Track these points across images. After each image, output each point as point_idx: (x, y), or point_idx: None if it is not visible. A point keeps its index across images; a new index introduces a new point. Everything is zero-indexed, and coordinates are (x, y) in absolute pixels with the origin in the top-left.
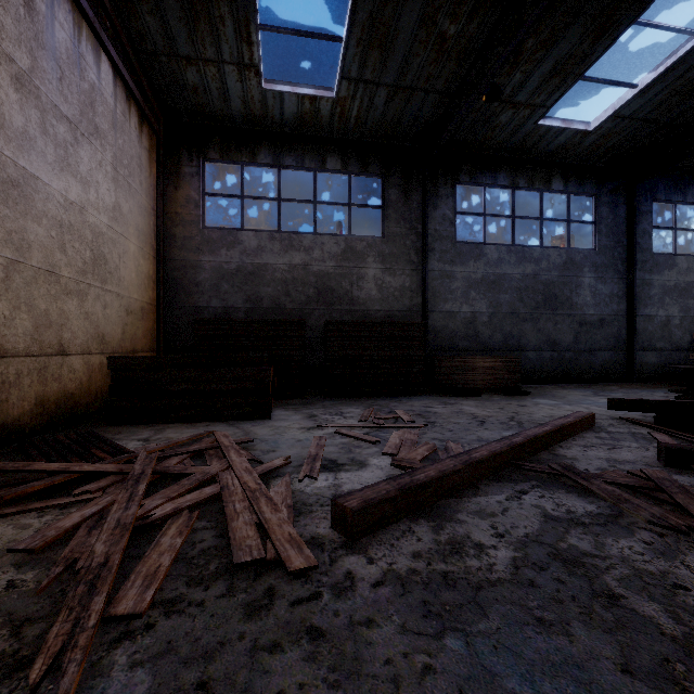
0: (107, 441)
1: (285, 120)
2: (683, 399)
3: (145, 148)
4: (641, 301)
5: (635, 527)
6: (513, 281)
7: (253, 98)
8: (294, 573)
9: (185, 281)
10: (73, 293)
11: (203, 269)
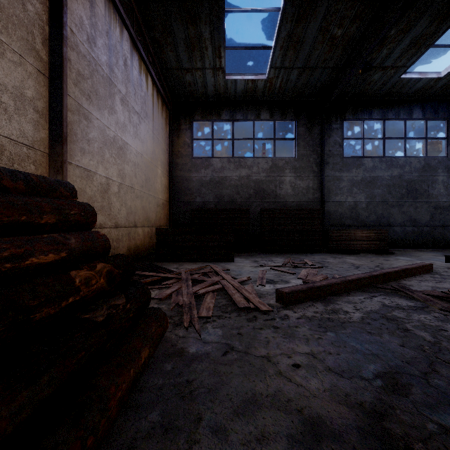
0: (162, 267)
1: (237, 94)
2: None
3: (164, 118)
4: None
5: (432, 311)
6: (384, 180)
7: (220, 84)
8: (263, 311)
9: (183, 188)
10: (138, 197)
11: (192, 181)
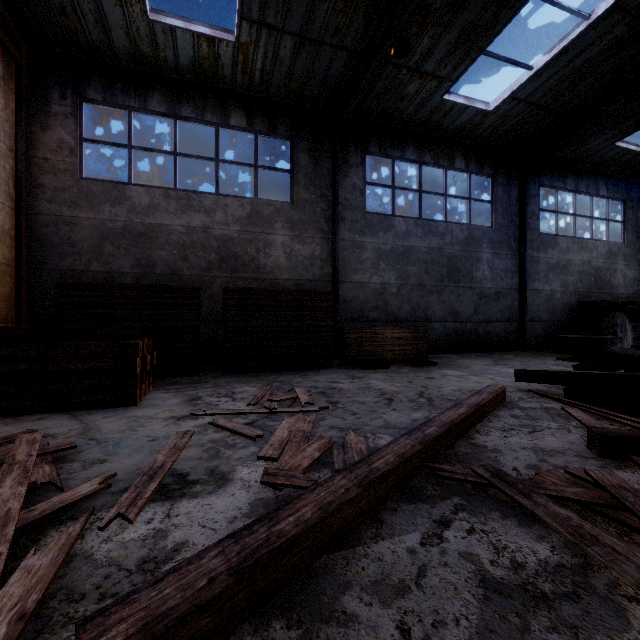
0: None
1: (181, 65)
2: (581, 368)
3: None
4: (530, 277)
5: (623, 597)
6: (420, 254)
7: (138, 30)
8: None
9: (57, 239)
10: None
11: (80, 226)
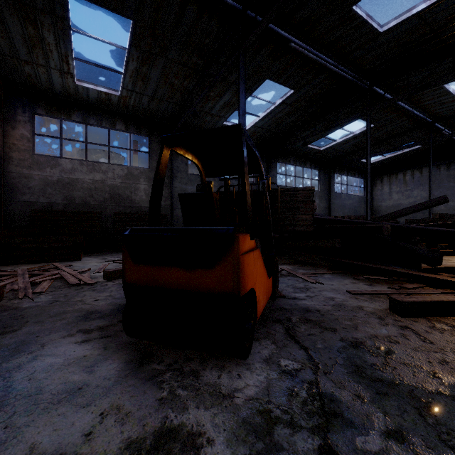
0: None
1: (90, 100)
2: None
3: None
4: None
5: None
6: None
7: (69, 86)
8: (89, 284)
9: (20, 185)
10: None
11: (33, 179)
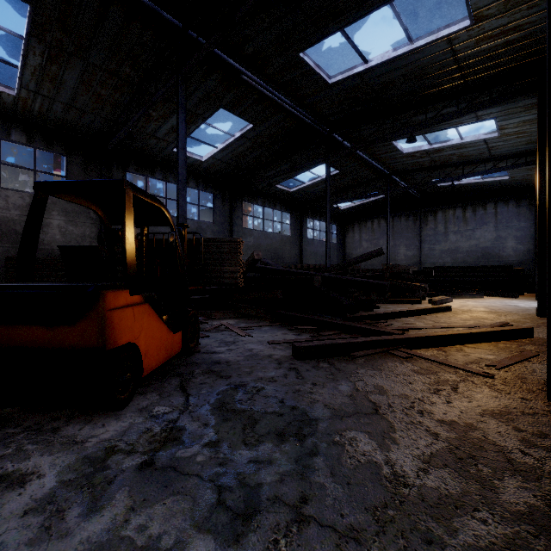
0: None
1: None
2: None
3: None
4: None
5: None
6: (165, 236)
7: None
8: None
9: None
10: None
11: None
